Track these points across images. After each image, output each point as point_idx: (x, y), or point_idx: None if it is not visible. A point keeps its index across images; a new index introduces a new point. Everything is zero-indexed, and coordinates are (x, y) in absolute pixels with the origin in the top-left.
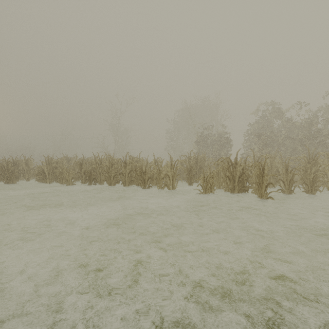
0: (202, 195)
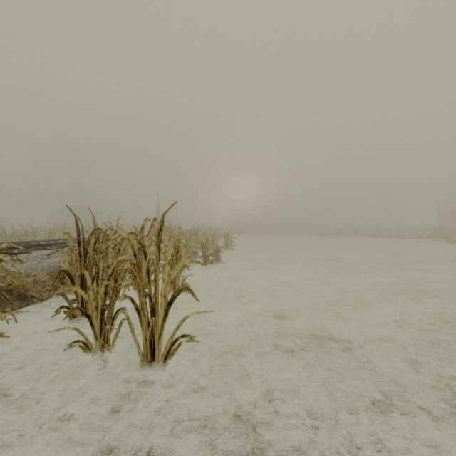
0: (388, 239)
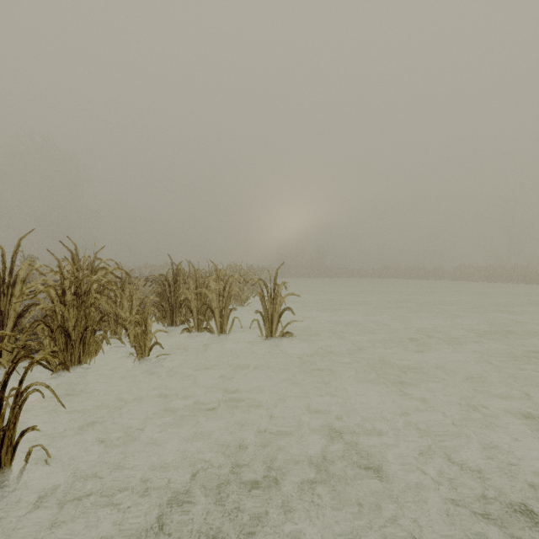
0: None
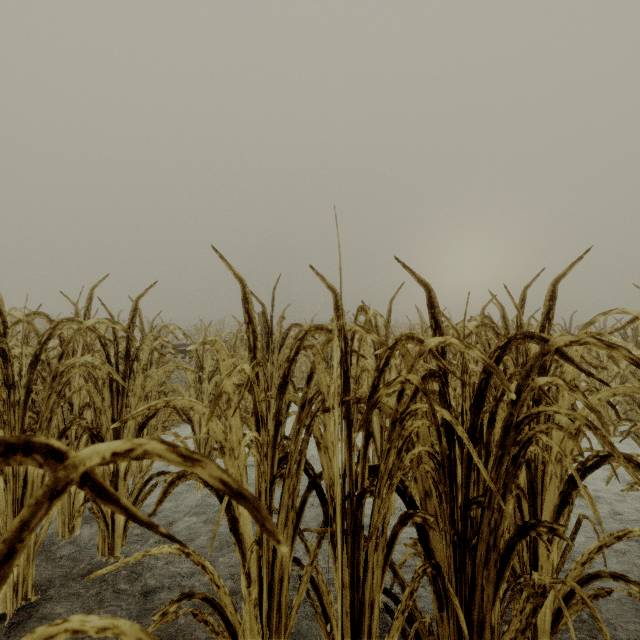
0: None
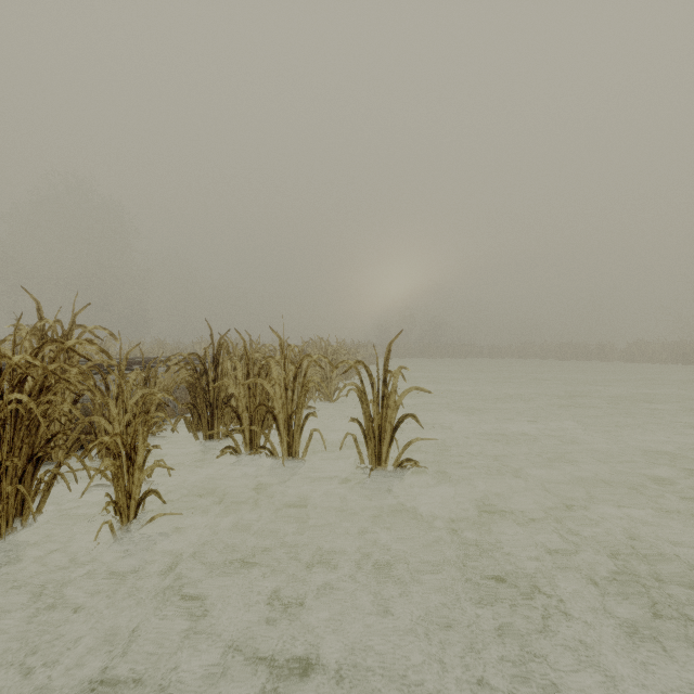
0: None
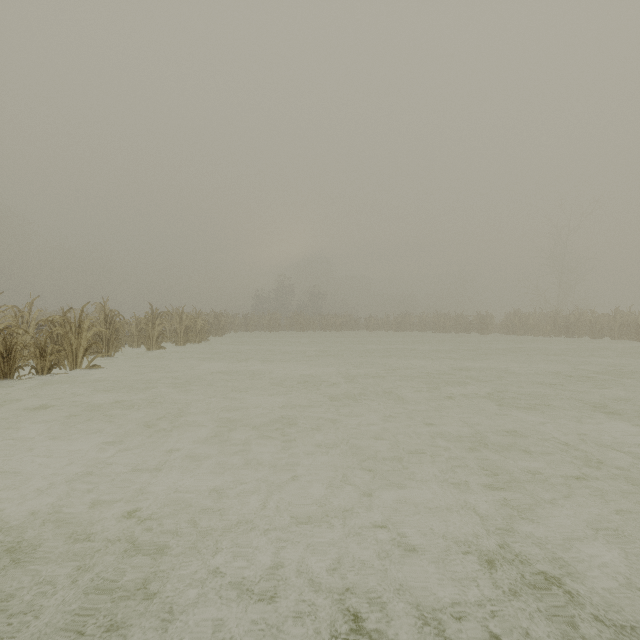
0: None
